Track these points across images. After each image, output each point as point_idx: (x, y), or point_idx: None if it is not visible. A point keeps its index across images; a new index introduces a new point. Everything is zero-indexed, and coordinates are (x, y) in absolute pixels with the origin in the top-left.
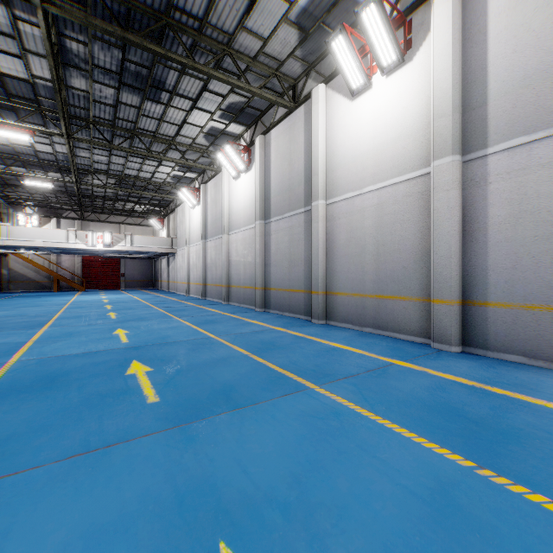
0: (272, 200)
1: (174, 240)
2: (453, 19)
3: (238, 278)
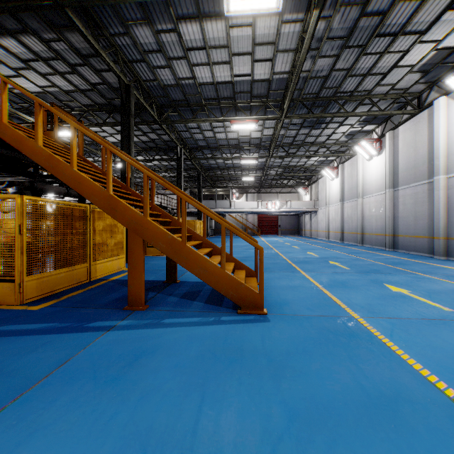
0: (400, 174)
1: (316, 202)
2: None
3: (370, 228)
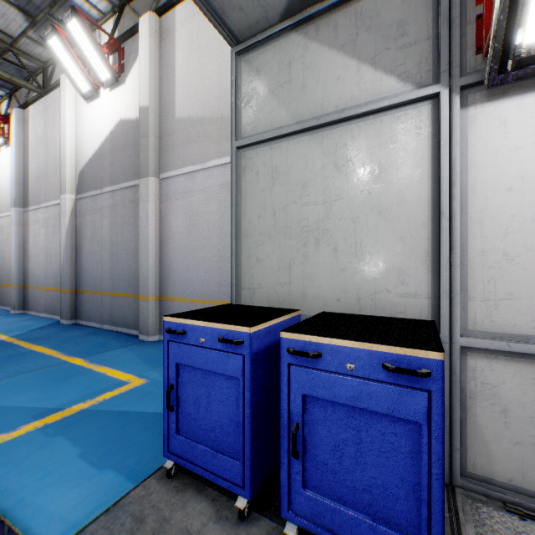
0: None
1: None
2: (16, 134)
3: None
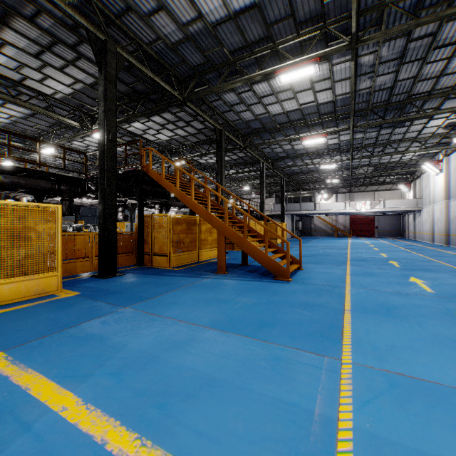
0: None
1: (419, 200)
2: None
3: None
